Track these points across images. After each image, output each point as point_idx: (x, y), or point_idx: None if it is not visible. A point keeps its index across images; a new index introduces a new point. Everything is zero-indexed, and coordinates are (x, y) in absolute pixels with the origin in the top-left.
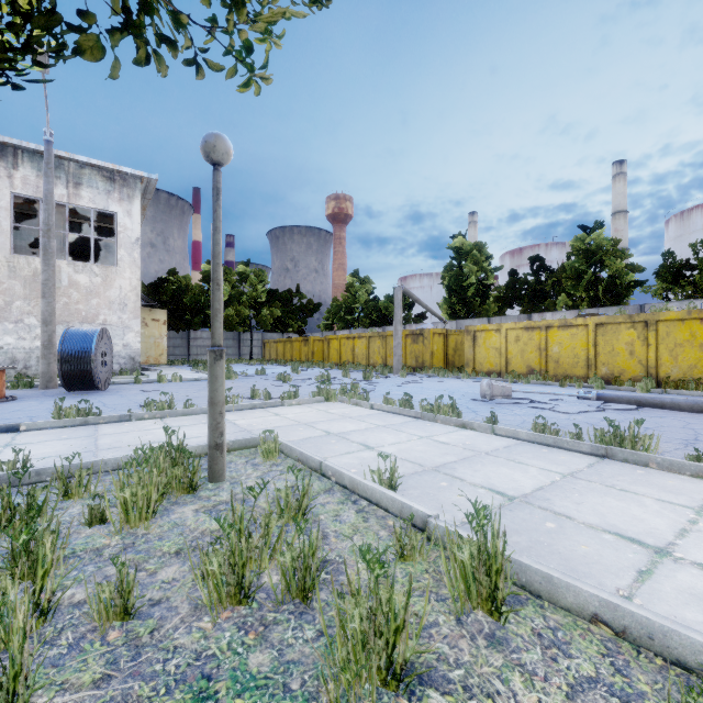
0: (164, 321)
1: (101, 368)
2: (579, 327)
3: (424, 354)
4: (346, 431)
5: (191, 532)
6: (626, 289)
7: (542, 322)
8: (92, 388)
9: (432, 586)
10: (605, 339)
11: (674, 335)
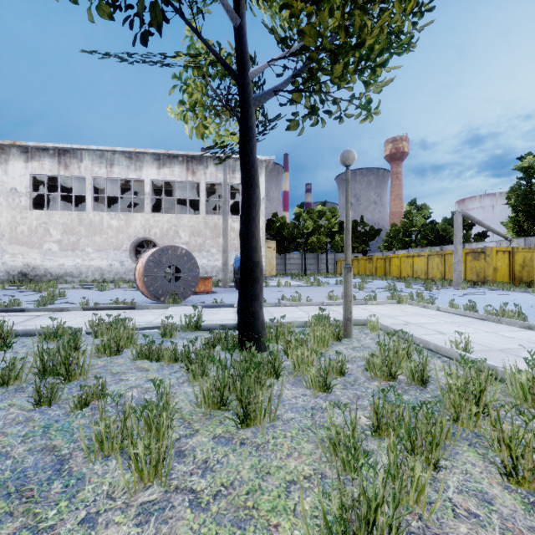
0: (274, 248)
1: None
2: None
3: (486, 269)
4: (421, 322)
5: (348, 355)
6: None
7: None
8: None
9: (499, 396)
10: None
11: None
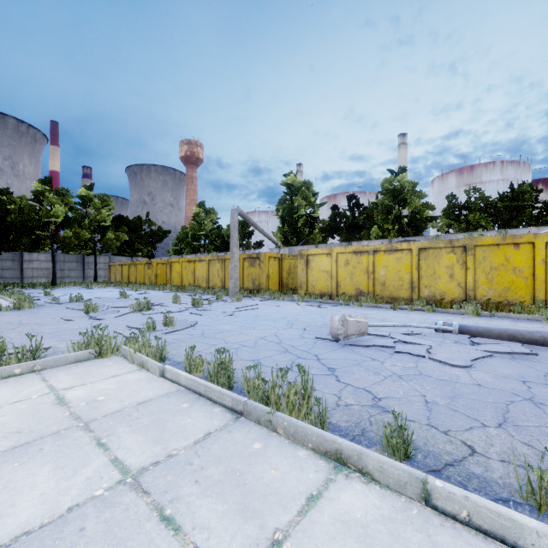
0: None
1: None
2: (404, 252)
3: (260, 276)
4: None
5: None
6: (424, 223)
7: (369, 246)
8: None
9: None
10: (428, 263)
11: (490, 259)
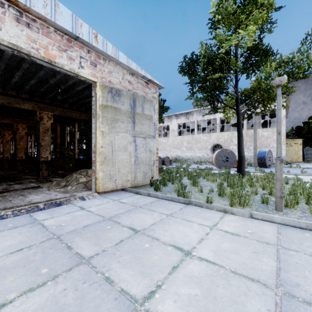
0: (300, 143)
1: (268, 161)
2: None
3: None
4: None
5: None
6: None
7: None
8: (265, 167)
9: None
10: None
11: None
